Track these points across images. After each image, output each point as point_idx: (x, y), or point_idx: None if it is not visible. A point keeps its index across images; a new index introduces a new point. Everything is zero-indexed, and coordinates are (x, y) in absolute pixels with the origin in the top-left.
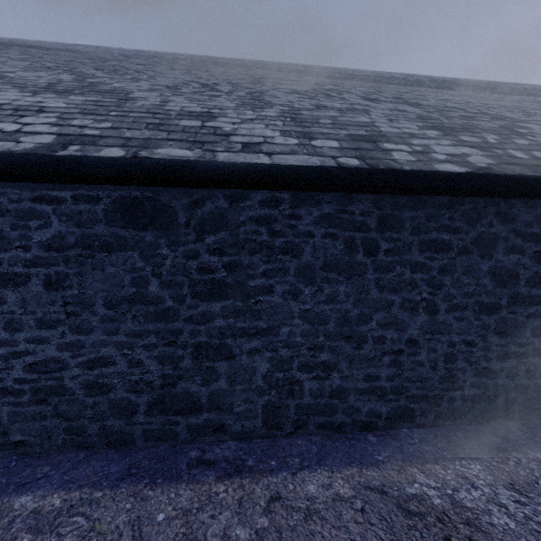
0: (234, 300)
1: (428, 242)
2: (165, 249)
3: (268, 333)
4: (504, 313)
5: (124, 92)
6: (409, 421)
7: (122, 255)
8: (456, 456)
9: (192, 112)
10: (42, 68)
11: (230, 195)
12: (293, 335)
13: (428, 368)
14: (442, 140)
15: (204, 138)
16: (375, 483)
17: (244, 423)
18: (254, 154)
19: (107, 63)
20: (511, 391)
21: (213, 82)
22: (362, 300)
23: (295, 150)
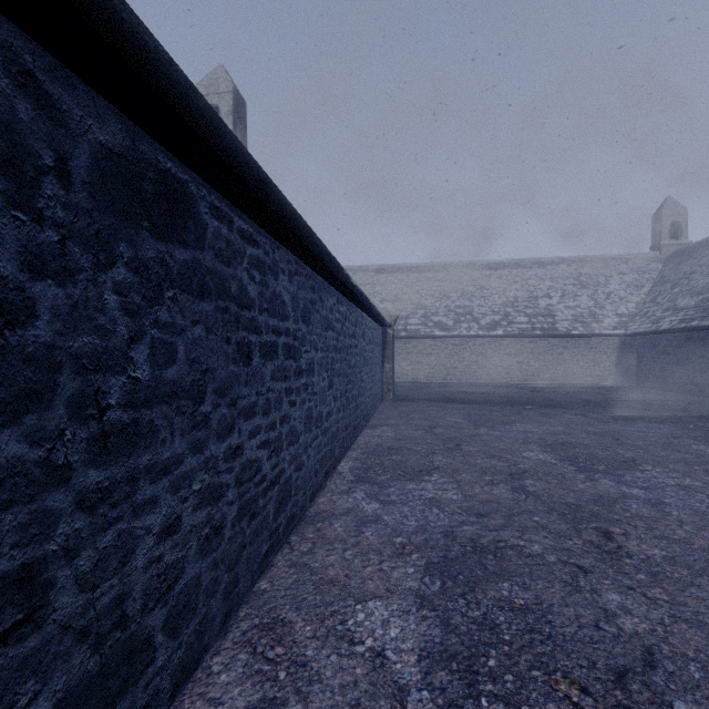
0: (706, 359)
1: None
2: (692, 347)
3: None
4: None
5: None
6: None
7: (685, 348)
8: None
9: None
10: None
11: (705, 332)
12: None
13: None
14: None
15: None
16: None
17: (708, 392)
18: None
19: None
20: None
21: None
22: None
23: None
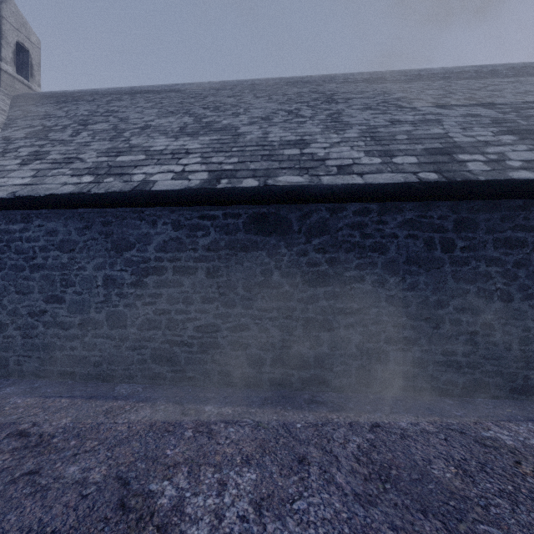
0: (334, 287)
1: (503, 239)
2: (283, 249)
3: (360, 312)
4: None
5: (233, 128)
6: (484, 392)
7: (254, 254)
8: (530, 419)
9: (289, 141)
10: (168, 114)
11: (330, 208)
12: (380, 315)
13: (502, 348)
14: (518, 146)
15: (307, 164)
16: (455, 427)
17: (341, 380)
18: (349, 175)
19: (207, 100)
20: None
21: (295, 107)
22: (439, 289)
23: (380, 169)
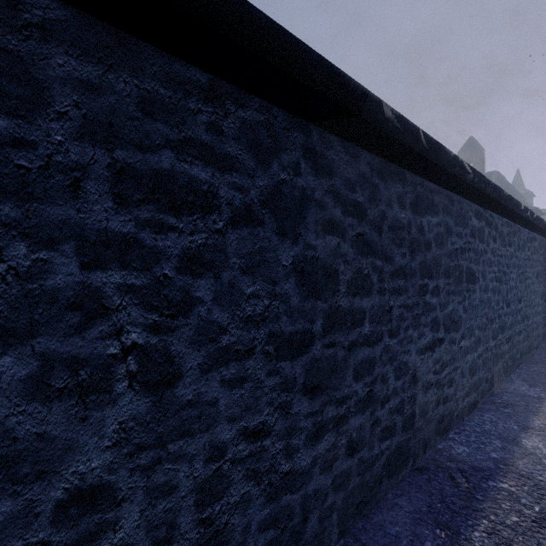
0: None
1: (149, 176)
2: None
3: None
4: (318, 348)
5: None
6: None
7: None
8: None
9: None
10: None
11: None
12: None
13: None
14: None
15: None
16: None
17: None
18: None
19: None
20: (329, 494)
21: None
22: None
23: None
